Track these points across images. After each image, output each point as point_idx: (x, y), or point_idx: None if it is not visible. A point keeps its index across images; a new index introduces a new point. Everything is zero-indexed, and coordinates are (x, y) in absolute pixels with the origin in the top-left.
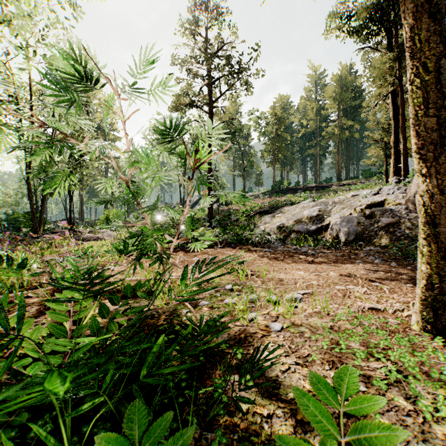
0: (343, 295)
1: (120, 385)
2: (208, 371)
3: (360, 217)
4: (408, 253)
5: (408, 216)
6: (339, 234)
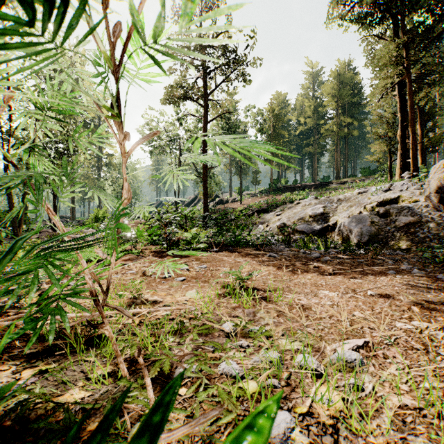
0: (423, 348)
1: None
2: None
3: (373, 215)
4: (443, 259)
5: (430, 214)
6: (350, 235)
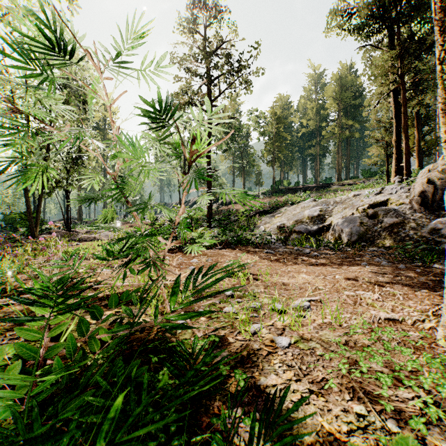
0: (353, 303)
1: (90, 432)
2: (204, 403)
3: (363, 217)
4: (414, 254)
5: (413, 216)
6: (342, 234)
